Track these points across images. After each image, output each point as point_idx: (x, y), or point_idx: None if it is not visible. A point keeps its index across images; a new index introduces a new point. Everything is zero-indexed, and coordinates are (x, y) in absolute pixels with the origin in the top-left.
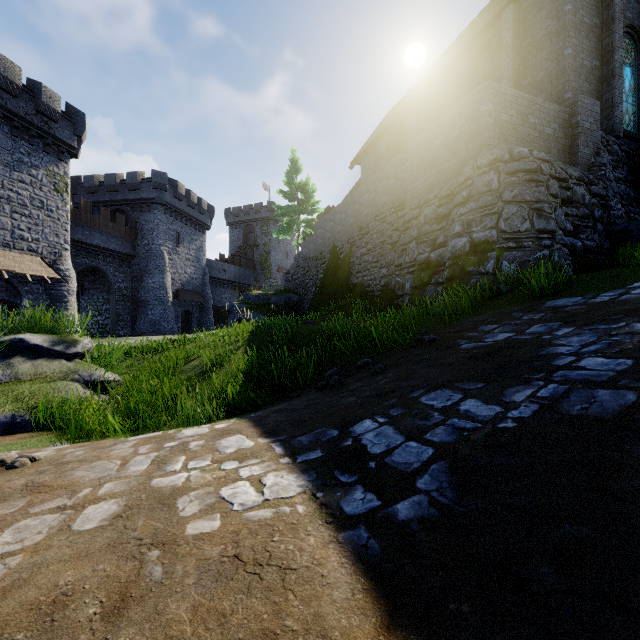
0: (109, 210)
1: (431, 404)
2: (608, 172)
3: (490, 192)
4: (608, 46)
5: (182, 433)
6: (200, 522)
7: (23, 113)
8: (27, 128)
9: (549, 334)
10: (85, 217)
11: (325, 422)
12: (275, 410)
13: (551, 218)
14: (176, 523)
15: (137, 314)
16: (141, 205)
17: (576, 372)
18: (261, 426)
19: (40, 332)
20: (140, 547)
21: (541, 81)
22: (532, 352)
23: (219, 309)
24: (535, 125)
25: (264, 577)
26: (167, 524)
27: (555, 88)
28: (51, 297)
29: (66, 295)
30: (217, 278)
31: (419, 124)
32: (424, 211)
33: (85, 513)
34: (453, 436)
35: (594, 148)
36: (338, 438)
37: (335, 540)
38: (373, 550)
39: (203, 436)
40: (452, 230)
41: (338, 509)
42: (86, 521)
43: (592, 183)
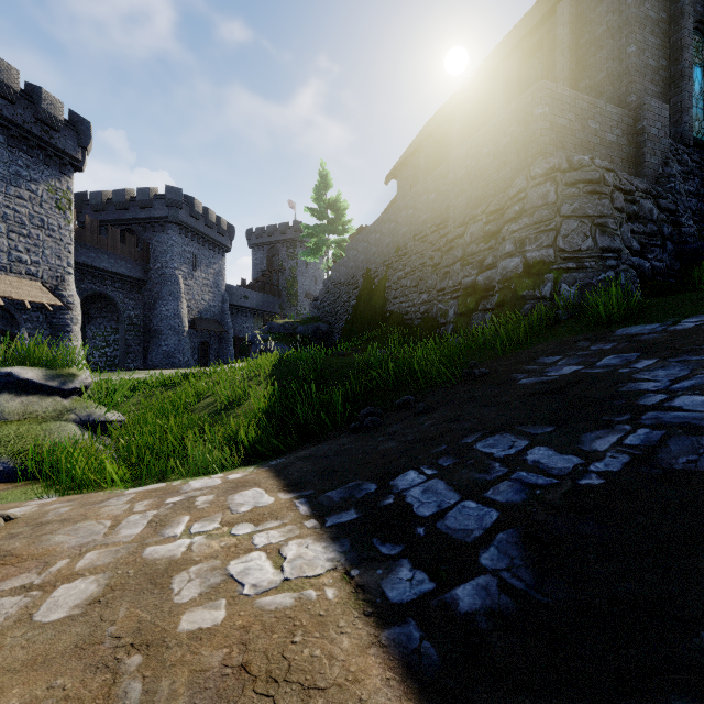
0: (118, 230)
1: (490, 452)
2: (678, 184)
3: (546, 206)
4: (676, 43)
5: (189, 485)
6: (199, 612)
7: (21, 121)
8: (25, 138)
9: (627, 367)
10: (91, 237)
11: (360, 473)
12: (300, 457)
13: (616, 235)
14: (168, 613)
15: (149, 345)
16: (153, 224)
17: (671, 414)
18: (283, 477)
19: (32, 365)
20: (116, 650)
21: (601, 83)
22: (609, 389)
23: (240, 340)
24: (596, 131)
25: (280, 702)
26: (156, 614)
27: (617, 90)
28: (52, 326)
29: (69, 324)
30: (238, 305)
31: (463, 133)
32: (470, 228)
33: (54, 596)
34: (522, 495)
35: (662, 157)
36: (376, 494)
37: (376, 642)
38: (429, 658)
39: (213, 489)
40: (502, 249)
41: (379, 594)
42: (53, 608)
43: (660, 196)
